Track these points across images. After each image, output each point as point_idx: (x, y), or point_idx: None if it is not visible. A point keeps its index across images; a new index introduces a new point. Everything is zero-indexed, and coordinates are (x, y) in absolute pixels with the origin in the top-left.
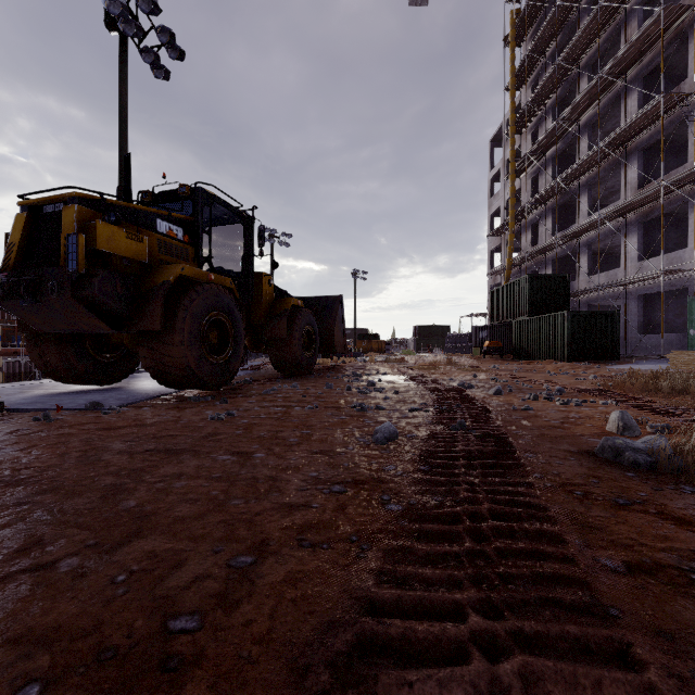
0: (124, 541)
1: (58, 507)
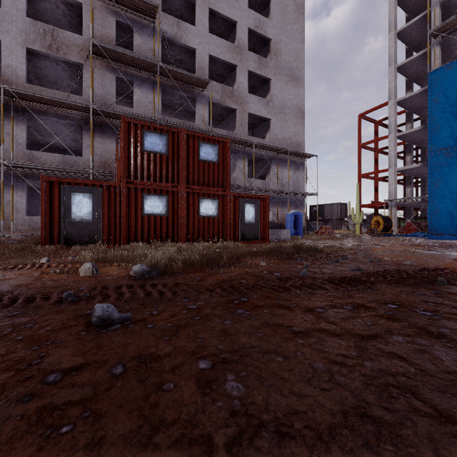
0: (370, 337)
1: (451, 399)
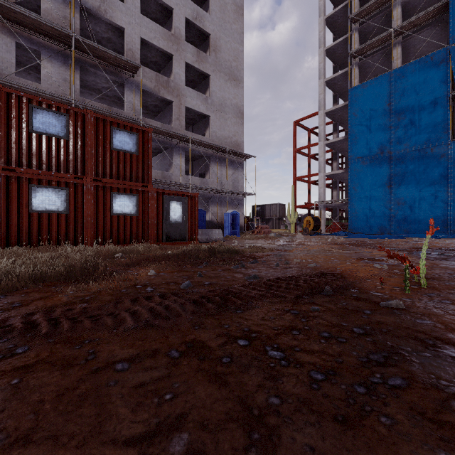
0: (128, 448)
1: None
